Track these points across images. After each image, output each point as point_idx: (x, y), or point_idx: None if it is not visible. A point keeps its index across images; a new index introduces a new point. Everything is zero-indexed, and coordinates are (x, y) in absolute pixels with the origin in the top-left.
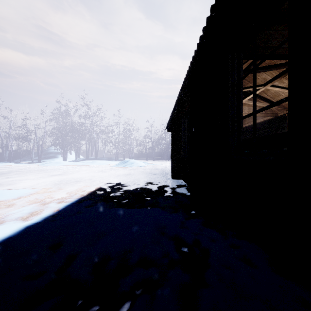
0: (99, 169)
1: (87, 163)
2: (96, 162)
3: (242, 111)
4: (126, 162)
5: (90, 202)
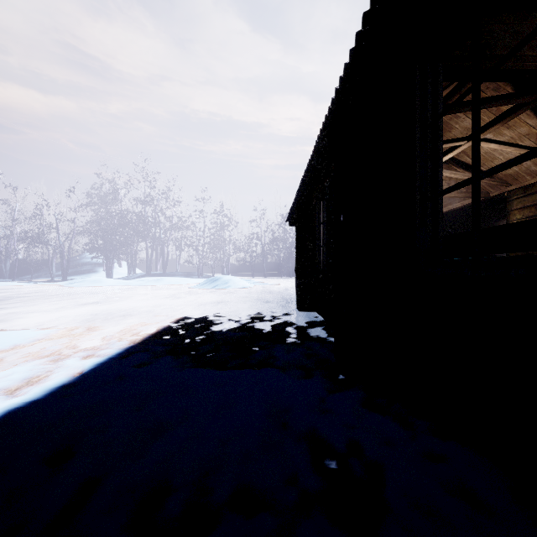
0: (169, 292)
1: (148, 282)
2: (164, 279)
3: (441, 178)
4: (216, 279)
5: (144, 357)
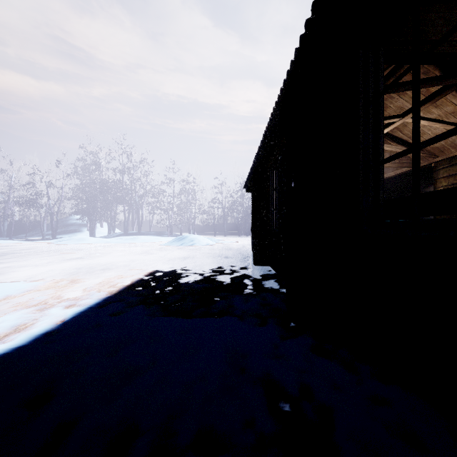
0: (143, 249)
1: (125, 240)
2: (139, 238)
3: (382, 149)
4: (184, 238)
5: (119, 306)
